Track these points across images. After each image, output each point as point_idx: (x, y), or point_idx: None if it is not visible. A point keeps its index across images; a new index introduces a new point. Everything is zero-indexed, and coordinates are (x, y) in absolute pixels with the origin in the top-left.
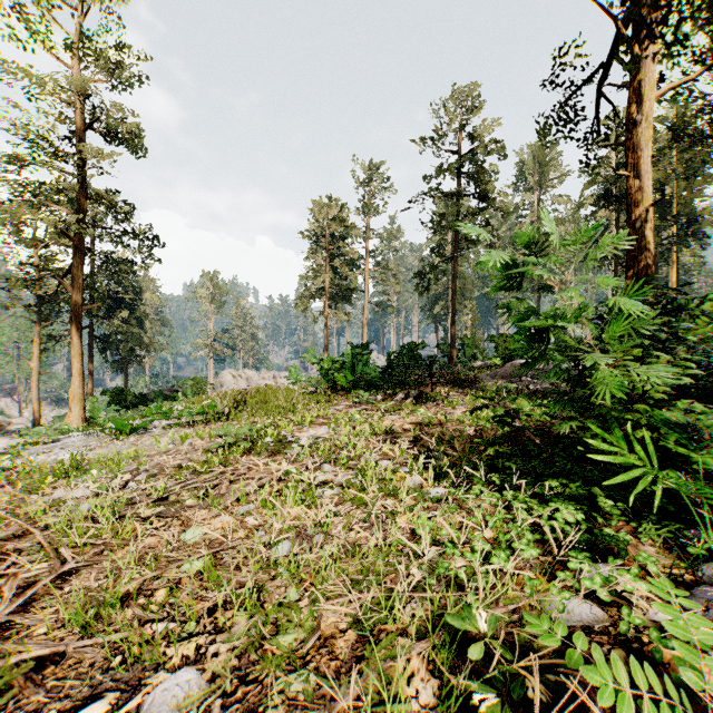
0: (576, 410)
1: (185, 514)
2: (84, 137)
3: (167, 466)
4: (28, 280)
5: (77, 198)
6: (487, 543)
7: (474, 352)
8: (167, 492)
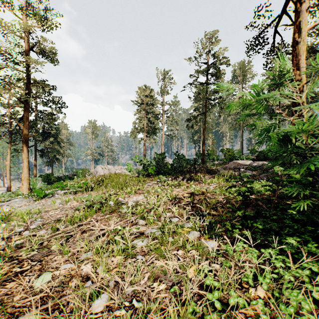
0: (310, 192)
1: (47, 258)
2: (29, 54)
3: (52, 219)
4: (2, 122)
5: (26, 84)
6: (266, 307)
7: (213, 157)
8: (41, 240)
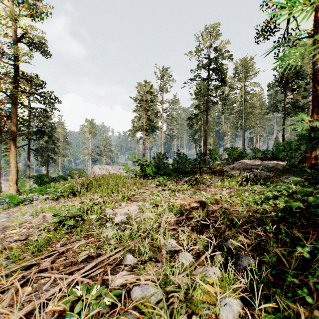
0: None
1: None
2: (17, 45)
3: None
4: None
5: (14, 76)
6: None
7: (215, 156)
8: None
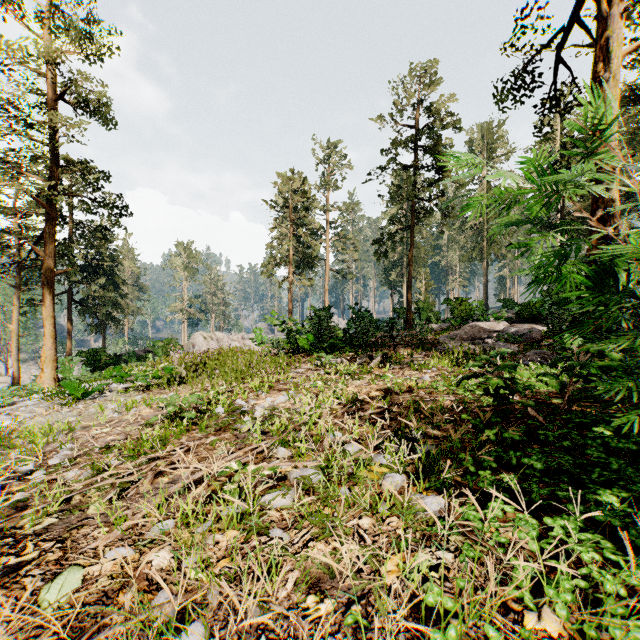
0: None
1: (77, 533)
2: (55, 107)
3: (95, 444)
4: (2, 245)
5: (49, 167)
6: None
7: (428, 315)
8: (67, 494)
